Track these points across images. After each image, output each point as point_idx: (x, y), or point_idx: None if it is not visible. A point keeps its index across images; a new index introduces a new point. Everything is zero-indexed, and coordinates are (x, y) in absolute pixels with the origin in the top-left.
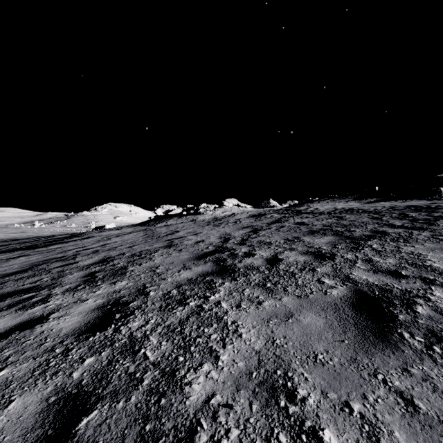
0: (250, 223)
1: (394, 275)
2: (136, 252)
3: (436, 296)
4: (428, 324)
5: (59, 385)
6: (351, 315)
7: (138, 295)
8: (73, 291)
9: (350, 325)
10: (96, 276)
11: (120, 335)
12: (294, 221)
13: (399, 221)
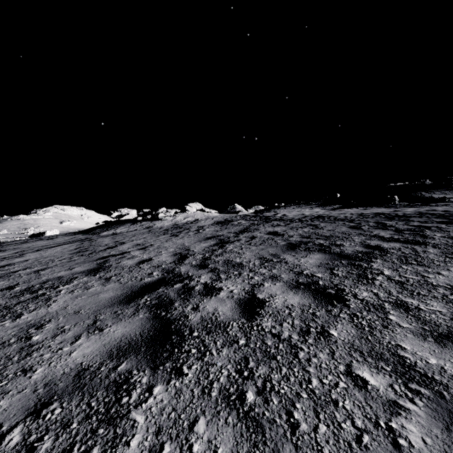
0: (215, 233)
1: None
2: (37, 283)
3: None
4: None
5: None
6: None
7: None
8: None
9: None
10: None
11: None
12: (265, 229)
13: (384, 232)
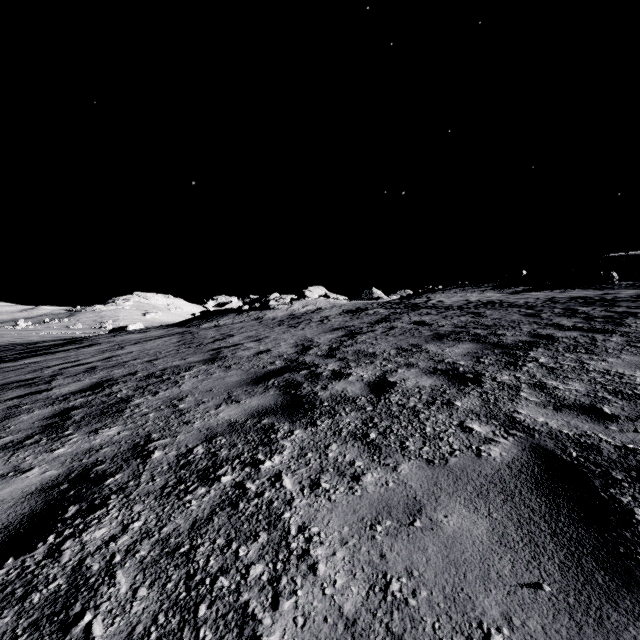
0: (344, 323)
1: (592, 415)
2: (156, 370)
3: None
4: None
5: None
6: (540, 510)
7: (130, 459)
8: (13, 450)
9: (544, 537)
10: (70, 417)
11: (54, 566)
12: (410, 319)
13: (568, 320)
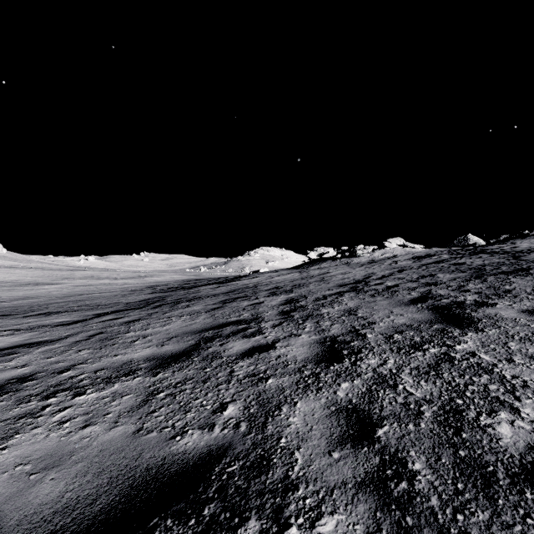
0: (404, 265)
1: (462, 291)
2: (296, 284)
3: (465, 297)
4: (436, 303)
5: (281, 310)
6: (404, 301)
7: (302, 298)
8: (268, 297)
9: (399, 303)
10: (276, 293)
11: (297, 305)
12: (456, 261)
13: None
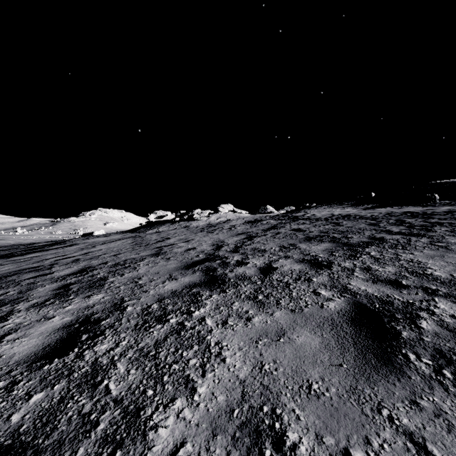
0: (246, 230)
1: (394, 285)
2: (120, 261)
3: (440, 309)
4: (434, 343)
5: None
6: (350, 333)
7: (113, 311)
8: (40, 307)
9: (349, 345)
10: (70, 289)
11: (82, 362)
12: (290, 227)
13: (397, 228)
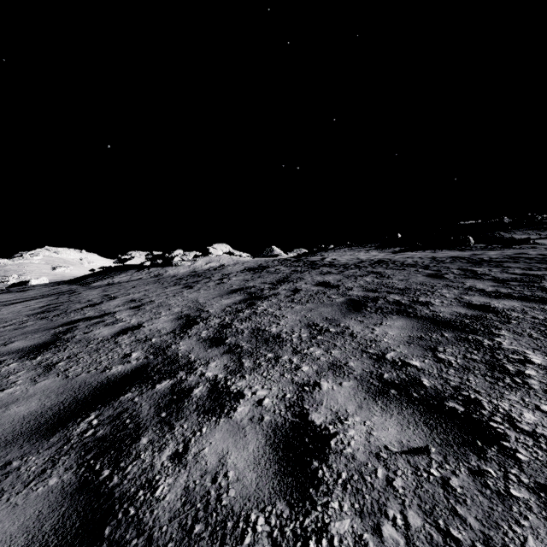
0: (244, 283)
1: None
2: None
3: None
4: None
5: None
6: None
7: None
8: None
9: None
10: None
11: None
12: (313, 279)
13: (482, 283)
